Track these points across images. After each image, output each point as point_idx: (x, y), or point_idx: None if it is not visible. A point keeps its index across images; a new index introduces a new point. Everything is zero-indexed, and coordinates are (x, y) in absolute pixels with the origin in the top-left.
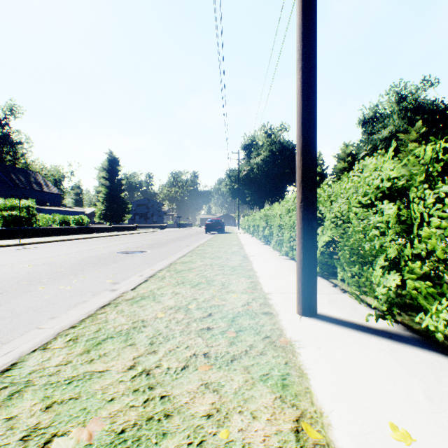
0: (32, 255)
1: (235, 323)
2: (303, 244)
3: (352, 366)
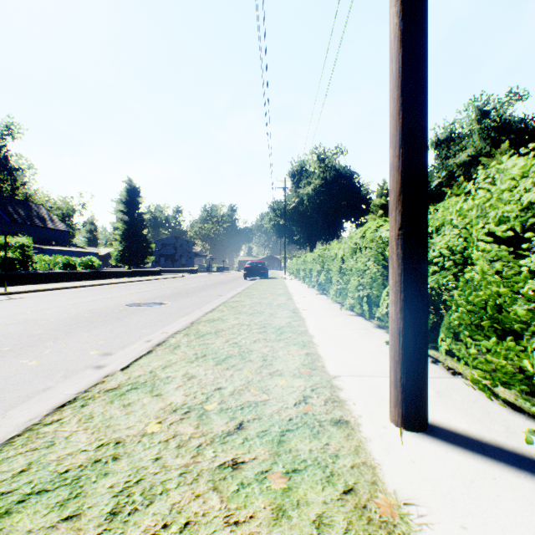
0: (12, 308)
1: (285, 450)
2: (404, 303)
3: None
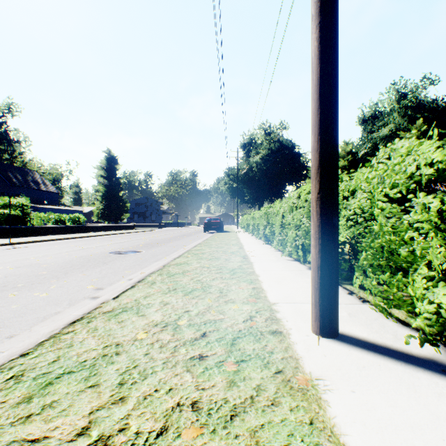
0: (18, 255)
1: (236, 349)
2: (321, 246)
3: (409, 428)
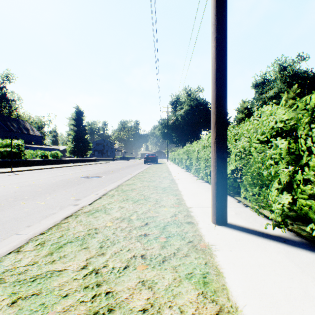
0: (19, 179)
1: (165, 231)
2: (217, 171)
3: (258, 266)
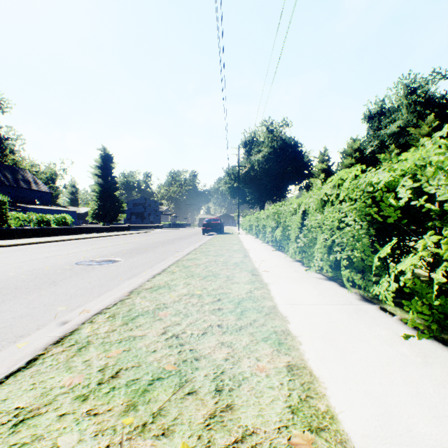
0: None
1: None
2: None
3: None
